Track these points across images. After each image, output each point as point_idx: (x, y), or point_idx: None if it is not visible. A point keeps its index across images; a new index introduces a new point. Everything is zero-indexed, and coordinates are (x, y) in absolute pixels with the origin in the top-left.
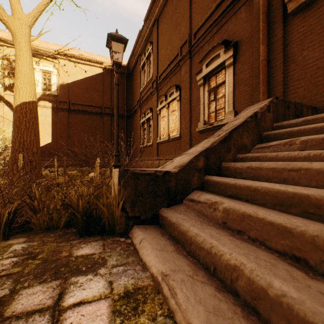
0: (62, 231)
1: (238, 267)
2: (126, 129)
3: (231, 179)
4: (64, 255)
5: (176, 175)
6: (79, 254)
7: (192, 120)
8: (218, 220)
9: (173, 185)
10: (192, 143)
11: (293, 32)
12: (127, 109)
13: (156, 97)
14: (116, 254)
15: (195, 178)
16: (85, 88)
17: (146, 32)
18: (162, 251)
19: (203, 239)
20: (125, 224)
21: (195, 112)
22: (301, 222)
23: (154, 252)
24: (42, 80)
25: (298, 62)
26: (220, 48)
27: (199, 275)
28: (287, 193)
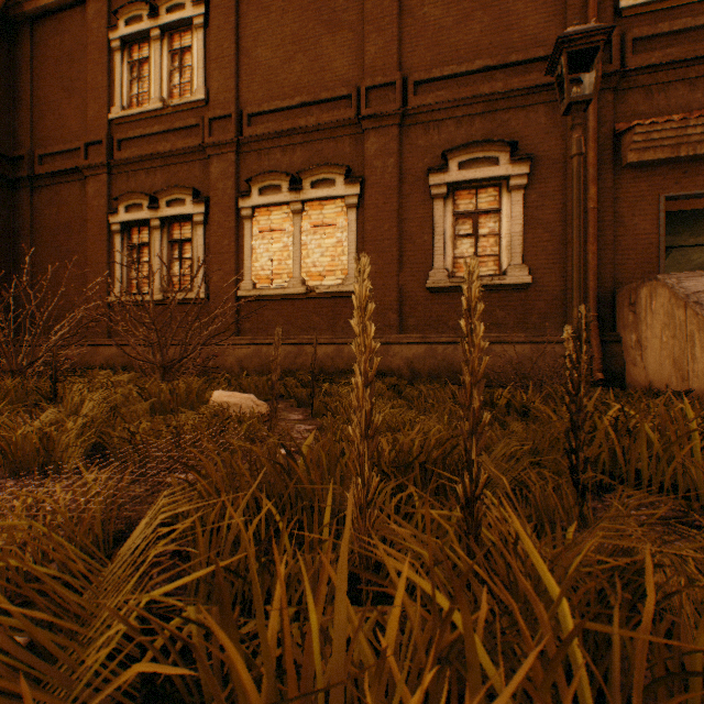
0: None
1: None
2: None
3: None
4: None
5: None
6: None
7: (402, 260)
8: None
9: None
10: (402, 309)
11: (621, 188)
12: None
13: (234, 167)
14: None
15: None
16: None
17: None
18: None
19: None
20: None
21: (413, 246)
22: None
23: None
24: None
25: (628, 228)
26: (502, 151)
27: None
28: None
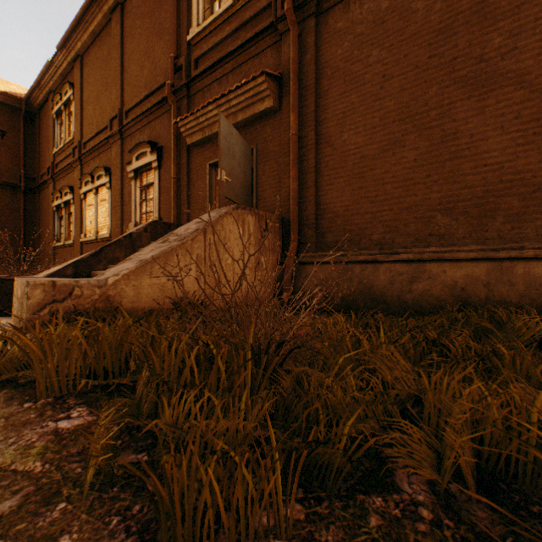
0: None
1: None
2: (24, 211)
3: None
4: None
5: None
6: None
7: (124, 218)
8: None
9: None
10: None
11: (194, 161)
12: (27, 175)
13: (80, 173)
14: None
15: None
16: None
17: (62, 64)
18: None
19: None
20: None
21: (128, 209)
22: None
23: (8, 320)
24: None
25: (196, 187)
26: (148, 147)
27: None
28: None
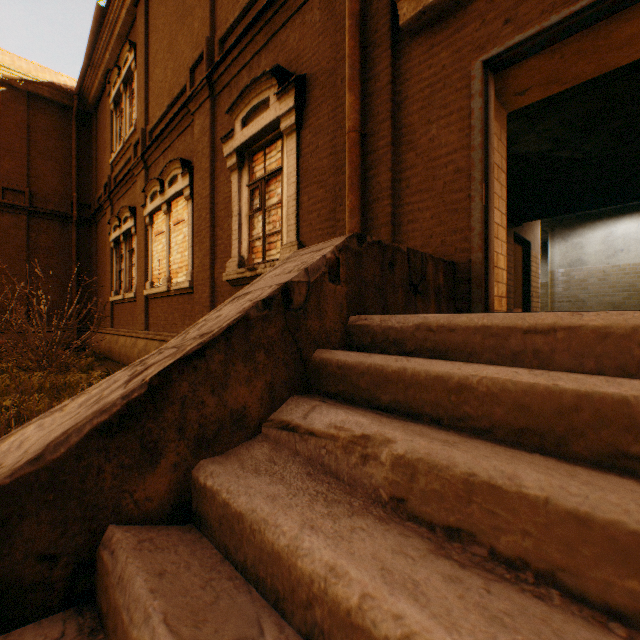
0: None
1: None
2: (77, 251)
3: None
4: None
5: None
6: None
7: (216, 250)
8: None
9: None
10: (216, 306)
11: (411, 77)
12: (80, 200)
13: (144, 182)
14: None
15: None
16: None
17: (119, 15)
18: None
19: None
20: None
21: (223, 233)
22: None
23: None
24: None
25: (422, 148)
26: (271, 86)
27: None
28: None
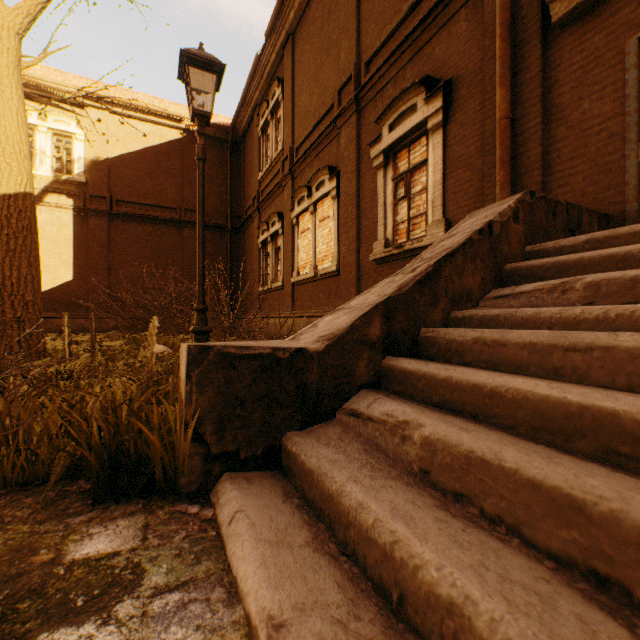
0: (56, 490)
1: (458, 608)
2: (230, 254)
3: (440, 368)
4: (40, 560)
5: (322, 357)
6: (80, 557)
7: (361, 237)
8: (412, 465)
9: (314, 380)
10: (361, 283)
11: (561, 63)
12: (232, 213)
13: (291, 190)
14: (171, 553)
15: (362, 363)
16: (146, 169)
17: (269, 59)
18: (278, 548)
19: (376, 518)
20: (202, 472)
21: (367, 222)
22: (611, 488)
23: (259, 552)
24: (52, 150)
25: (572, 122)
26: (418, 94)
27: (363, 618)
28: (566, 404)
